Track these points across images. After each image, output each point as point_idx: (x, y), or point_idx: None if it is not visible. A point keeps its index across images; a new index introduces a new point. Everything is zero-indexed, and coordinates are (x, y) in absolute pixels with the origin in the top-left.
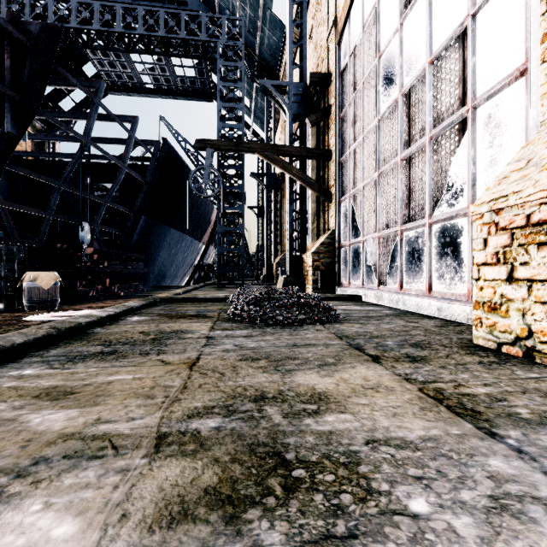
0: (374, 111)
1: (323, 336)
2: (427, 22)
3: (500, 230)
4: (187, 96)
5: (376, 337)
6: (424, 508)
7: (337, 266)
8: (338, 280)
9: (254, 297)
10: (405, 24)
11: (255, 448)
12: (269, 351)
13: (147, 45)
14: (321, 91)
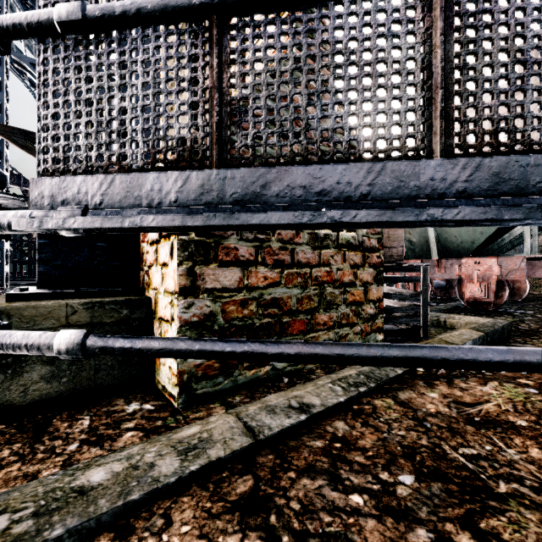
0: None
1: None
2: None
3: None
4: None
5: None
6: None
7: None
8: None
9: None
10: None
11: None
12: None
13: None
14: None
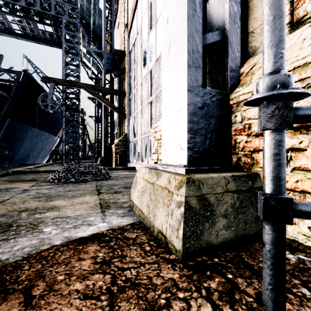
0: (141, 76)
1: (89, 186)
2: (155, 42)
3: (156, 140)
4: (47, 43)
5: (114, 185)
6: (48, 230)
7: (128, 152)
8: (128, 159)
9: (62, 169)
10: (149, 39)
11: (2, 224)
12: (52, 194)
13: (11, 9)
14: (121, 59)
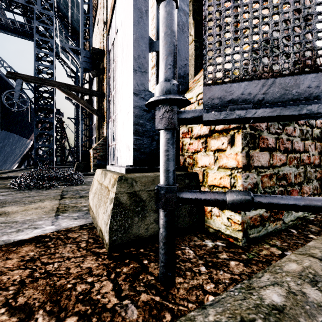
0: None
1: (54, 191)
2: None
3: None
4: (18, 34)
5: (83, 190)
6: None
7: (107, 156)
8: (108, 164)
9: (25, 174)
10: None
11: None
12: (7, 200)
13: None
14: (100, 58)
